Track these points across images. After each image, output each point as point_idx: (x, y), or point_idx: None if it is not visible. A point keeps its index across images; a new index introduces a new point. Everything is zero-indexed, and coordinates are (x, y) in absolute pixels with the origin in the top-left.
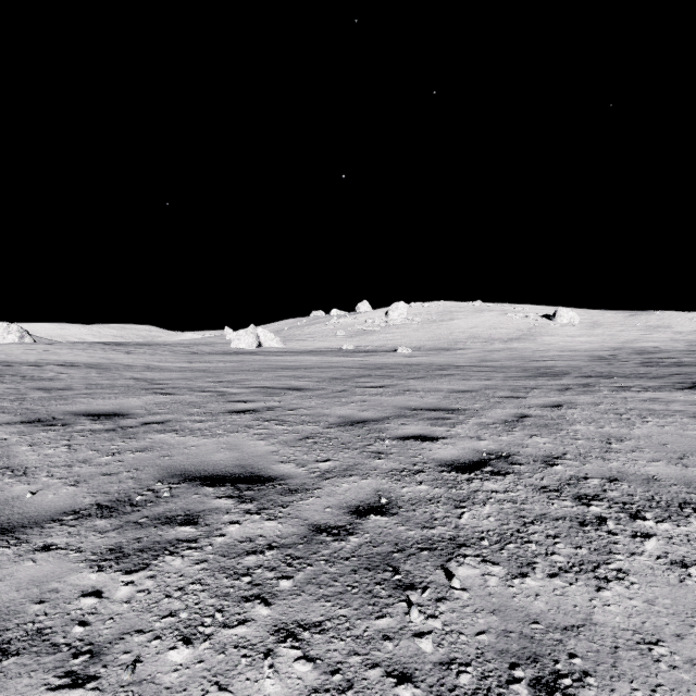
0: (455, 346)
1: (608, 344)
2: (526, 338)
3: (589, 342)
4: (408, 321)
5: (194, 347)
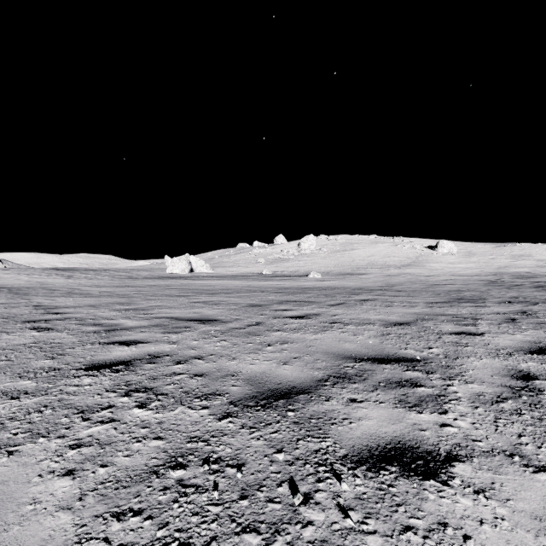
0: (357, 271)
1: (486, 269)
2: (416, 265)
3: (469, 268)
4: (317, 251)
5: (134, 272)
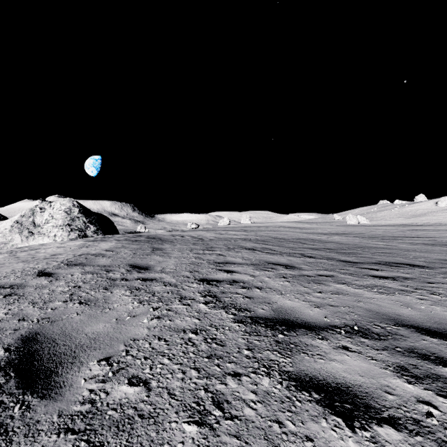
0: None
1: None
2: None
3: None
4: None
5: (331, 223)
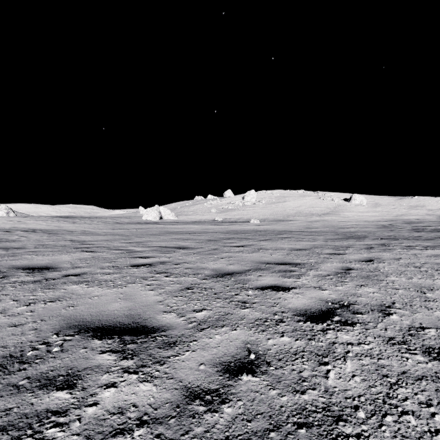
0: (287, 218)
1: (386, 217)
2: (333, 213)
3: (374, 215)
4: (257, 202)
5: (118, 219)
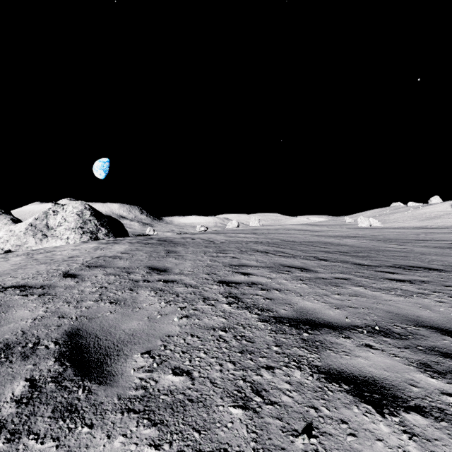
0: None
1: None
2: None
3: None
4: None
5: (342, 226)
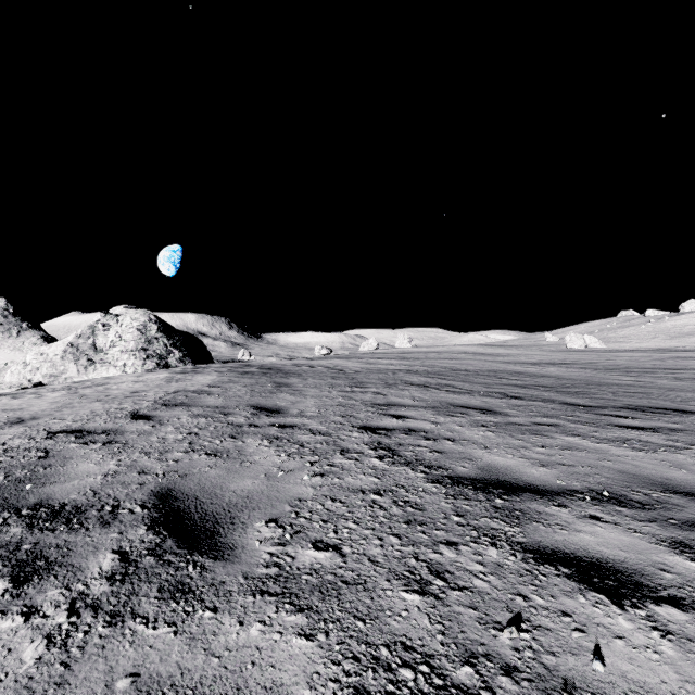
0: None
1: None
2: None
3: None
4: None
5: (541, 347)
